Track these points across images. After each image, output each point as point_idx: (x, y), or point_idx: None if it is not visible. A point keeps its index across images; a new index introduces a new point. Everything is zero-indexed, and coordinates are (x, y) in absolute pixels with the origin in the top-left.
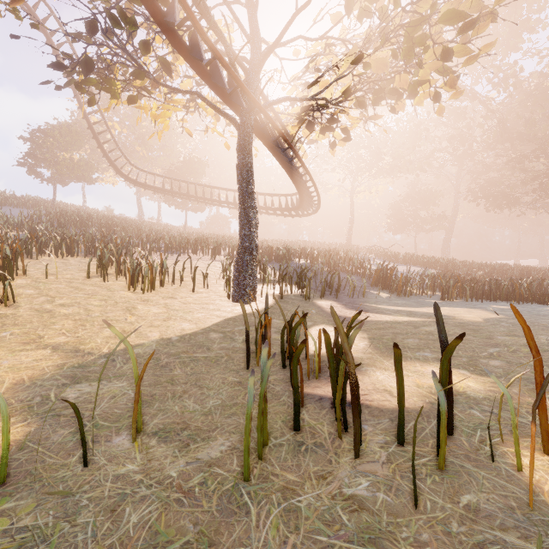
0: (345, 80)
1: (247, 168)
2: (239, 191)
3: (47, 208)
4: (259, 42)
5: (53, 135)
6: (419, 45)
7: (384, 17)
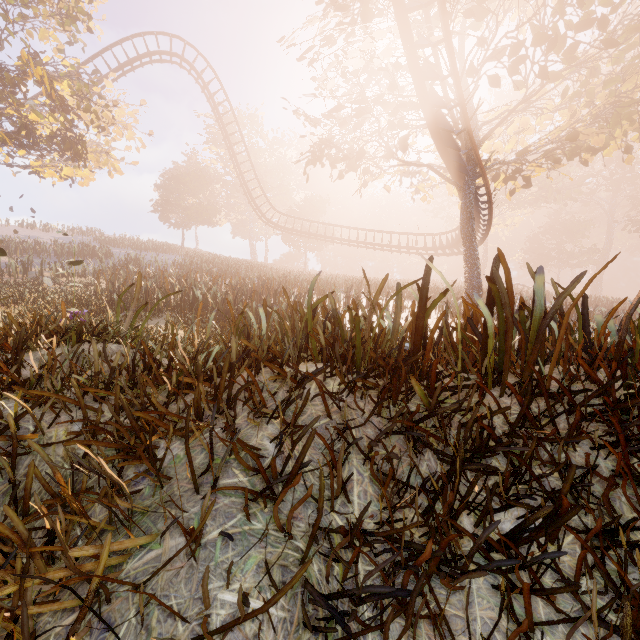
0: (526, 132)
1: (472, 223)
2: (465, 242)
3: (196, 253)
4: (477, 121)
5: (185, 182)
6: (626, 120)
7: (590, 95)
